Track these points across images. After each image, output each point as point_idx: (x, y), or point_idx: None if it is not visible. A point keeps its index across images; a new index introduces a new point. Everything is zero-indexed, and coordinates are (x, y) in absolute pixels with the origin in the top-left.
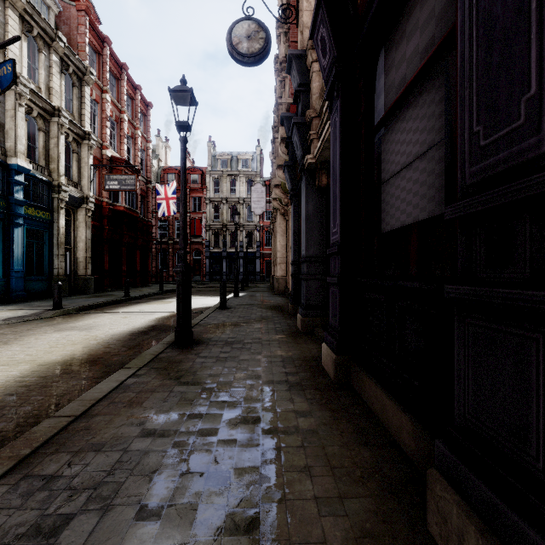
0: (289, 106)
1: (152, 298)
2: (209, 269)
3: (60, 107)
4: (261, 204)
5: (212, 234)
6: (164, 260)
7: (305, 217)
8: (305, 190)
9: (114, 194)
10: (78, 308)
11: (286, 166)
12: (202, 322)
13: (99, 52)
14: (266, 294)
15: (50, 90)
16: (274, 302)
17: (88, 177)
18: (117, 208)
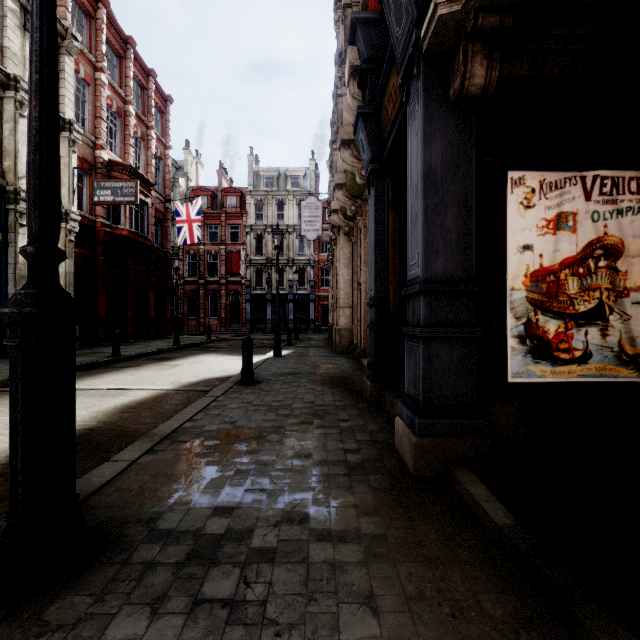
0: (367, 2)
1: (154, 358)
2: (250, 316)
3: (17, 76)
4: (315, 226)
5: (254, 271)
6: (194, 304)
7: (422, 179)
8: (422, 109)
9: (114, 213)
10: (6, 381)
11: (361, 115)
12: (185, 426)
13: (90, 14)
14: (323, 351)
15: (4, 51)
16: (335, 369)
17: (69, 185)
18: (117, 231)
